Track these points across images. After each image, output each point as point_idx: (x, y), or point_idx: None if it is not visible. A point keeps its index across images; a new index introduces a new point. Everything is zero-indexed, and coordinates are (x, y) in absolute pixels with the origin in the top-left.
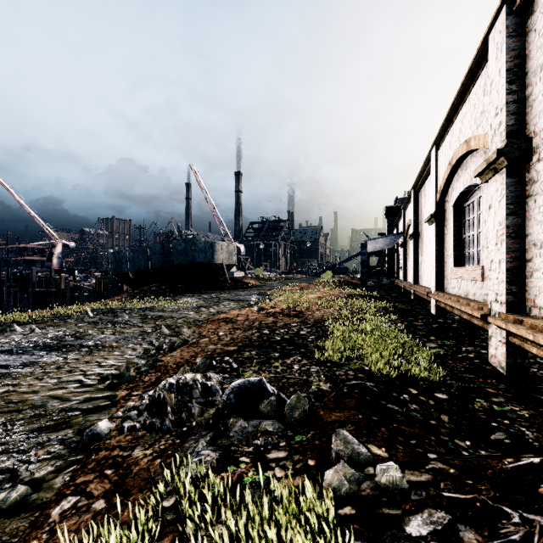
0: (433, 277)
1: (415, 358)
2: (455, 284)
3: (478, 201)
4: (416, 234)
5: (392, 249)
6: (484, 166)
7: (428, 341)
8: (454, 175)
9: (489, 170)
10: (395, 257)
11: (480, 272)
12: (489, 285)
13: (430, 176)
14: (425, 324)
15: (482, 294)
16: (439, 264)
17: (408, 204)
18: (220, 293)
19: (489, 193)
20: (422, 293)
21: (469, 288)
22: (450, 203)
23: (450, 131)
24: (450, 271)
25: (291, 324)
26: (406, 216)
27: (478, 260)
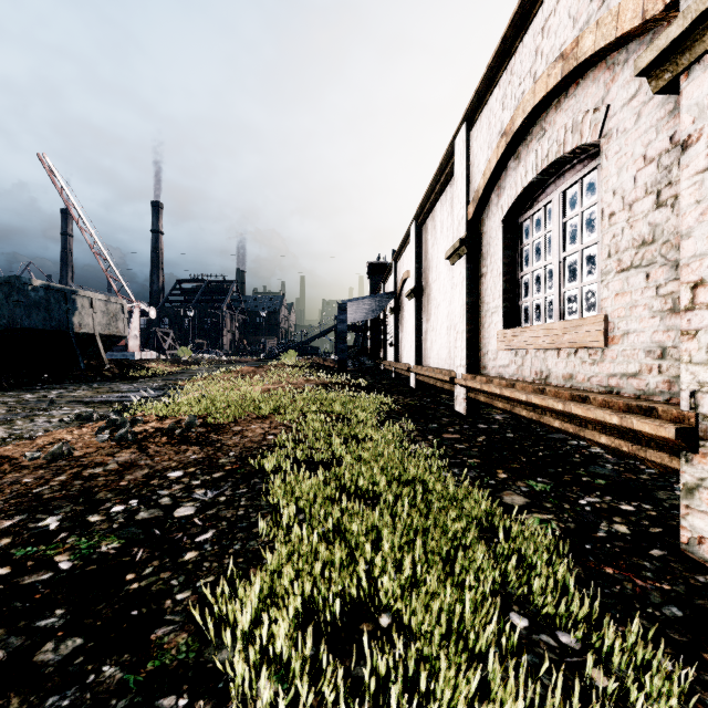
0: (460, 349)
1: (528, 579)
2: (508, 360)
3: (562, 198)
4: (418, 289)
5: (376, 319)
6: (707, 2)
7: (502, 487)
8: (508, 160)
9: (707, 26)
10: (381, 331)
11: (600, 328)
12: (689, 349)
13: (446, 193)
14: (464, 437)
15: (600, 376)
16: (472, 327)
17: (404, 249)
18: (73, 389)
19: (683, 106)
20: (437, 377)
21: (553, 364)
22: (496, 217)
23: (503, 77)
24: (494, 338)
25: (167, 474)
26: (400, 269)
27: (561, 310)
